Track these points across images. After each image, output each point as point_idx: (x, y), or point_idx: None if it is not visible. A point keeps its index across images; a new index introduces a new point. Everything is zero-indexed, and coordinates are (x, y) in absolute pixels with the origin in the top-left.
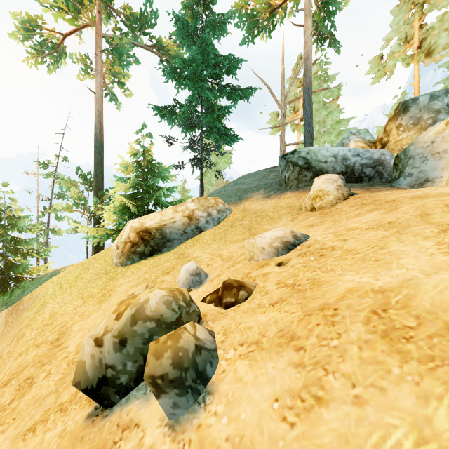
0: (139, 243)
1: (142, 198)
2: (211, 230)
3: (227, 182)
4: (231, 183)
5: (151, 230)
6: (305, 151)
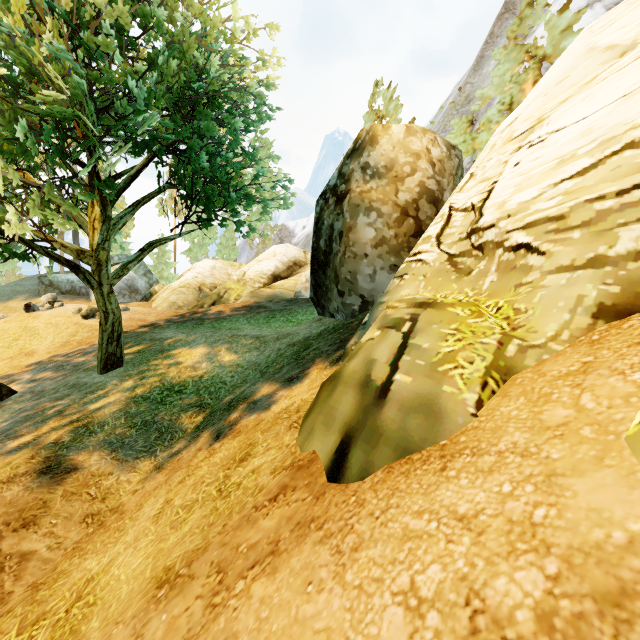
0: None
1: None
2: None
3: (21, 276)
4: (13, 283)
5: None
6: (53, 276)
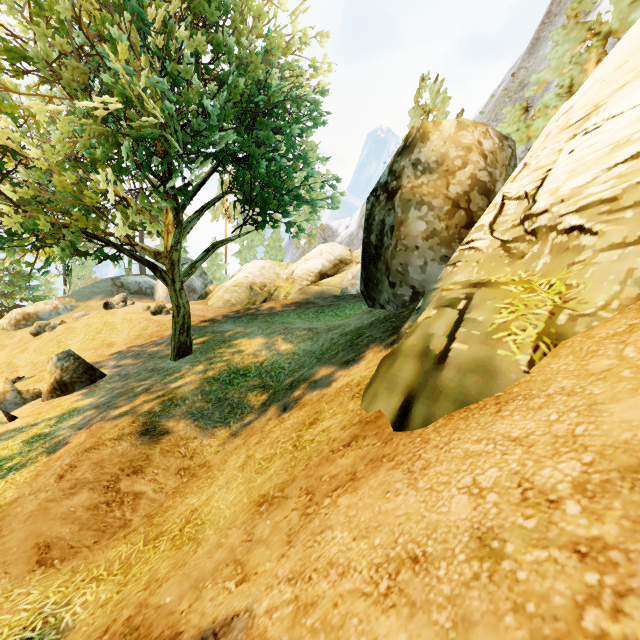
0: (23, 320)
1: (10, 294)
2: (66, 314)
3: (96, 279)
4: (91, 285)
5: (30, 314)
6: (124, 278)
